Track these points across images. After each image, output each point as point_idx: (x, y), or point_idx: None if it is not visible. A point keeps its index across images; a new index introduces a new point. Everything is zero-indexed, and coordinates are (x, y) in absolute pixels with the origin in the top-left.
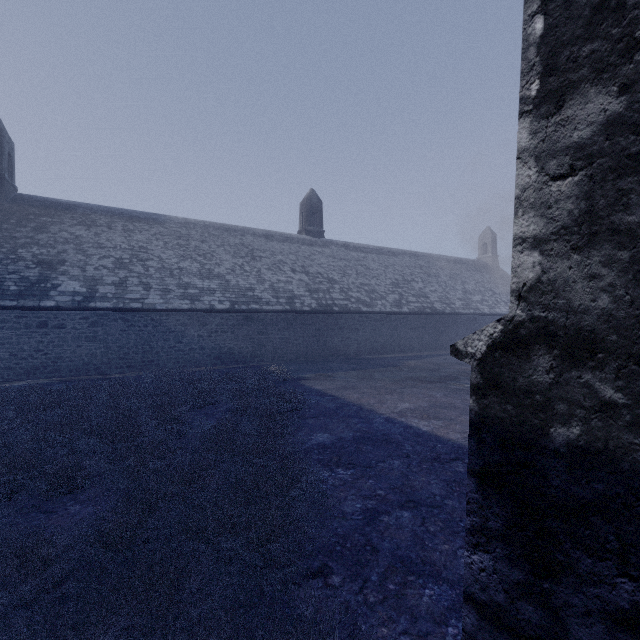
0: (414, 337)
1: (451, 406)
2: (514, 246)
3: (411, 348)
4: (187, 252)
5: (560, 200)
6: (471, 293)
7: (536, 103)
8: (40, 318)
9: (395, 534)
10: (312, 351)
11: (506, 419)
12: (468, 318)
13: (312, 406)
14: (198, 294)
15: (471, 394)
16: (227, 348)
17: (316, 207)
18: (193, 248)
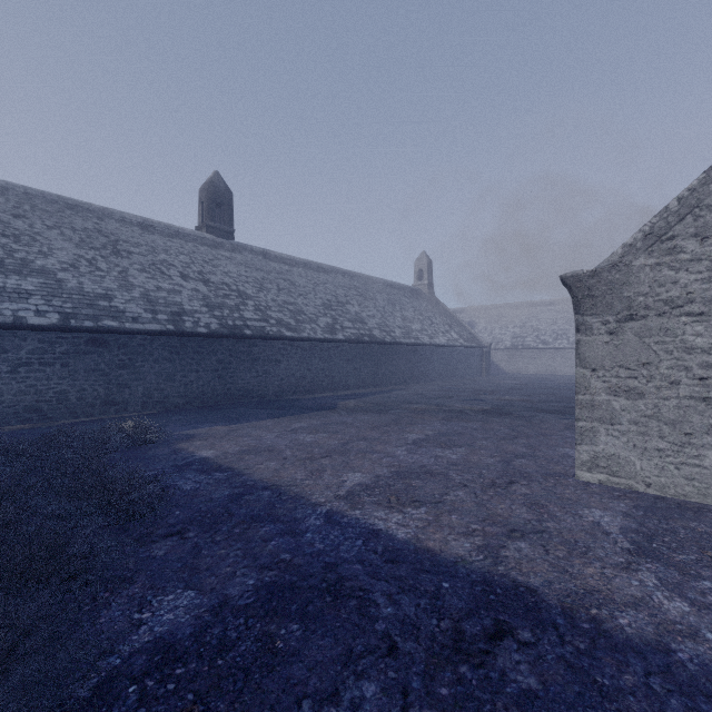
0: (351, 371)
1: (425, 472)
2: None
3: (347, 385)
4: None
5: None
6: (410, 321)
7: None
8: None
9: None
10: (212, 392)
11: None
12: (409, 349)
13: (181, 500)
14: None
15: None
16: (53, 392)
17: (223, 197)
18: None
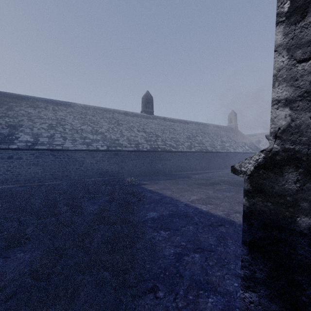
0: (197, 163)
1: (217, 197)
2: (272, 105)
3: (196, 169)
4: (85, 121)
5: (304, 75)
6: (225, 142)
7: (287, 15)
8: (9, 154)
9: (191, 267)
10: (147, 170)
11: (267, 211)
12: (223, 154)
13: (147, 198)
14: (90, 142)
15: (244, 196)
16: (105, 169)
17: (149, 99)
18: (88, 119)
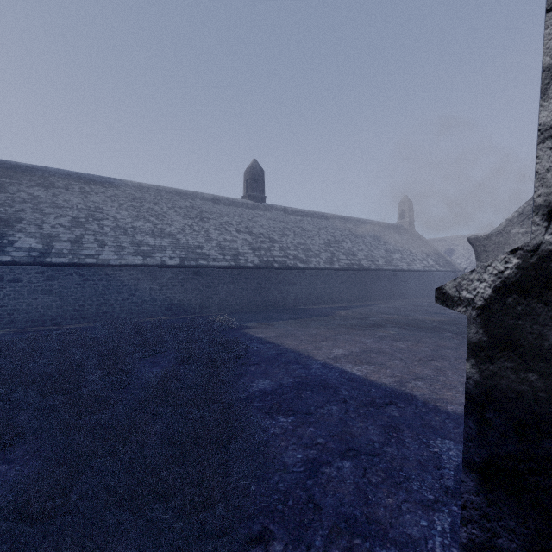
0: (344, 290)
1: (380, 351)
2: (541, 141)
3: (341, 299)
4: (140, 213)
5: None
6: (392, 252)
7: None
8: None
9: (337, 488)
10: (255, 302)
11: (527, 394)
12: (390, 273)
13: (254, 353)
14: (150, 251)
15: (468, 356)
16: (177, 300)
17: (258, 175)
18: (146, 209)
